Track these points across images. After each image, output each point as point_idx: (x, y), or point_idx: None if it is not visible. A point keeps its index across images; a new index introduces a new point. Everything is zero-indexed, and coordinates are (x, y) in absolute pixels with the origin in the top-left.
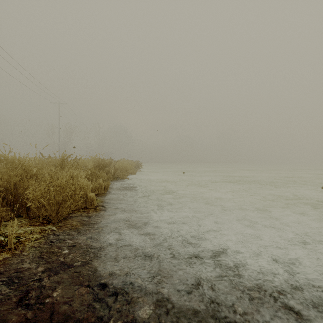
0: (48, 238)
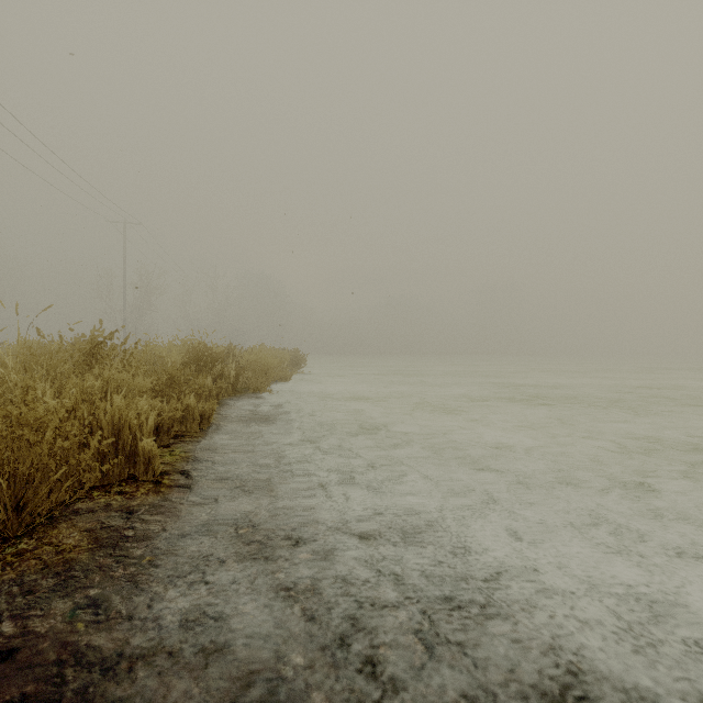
0: None
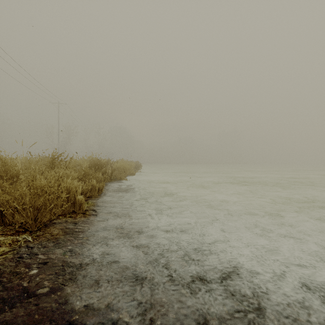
0: (17, 253)
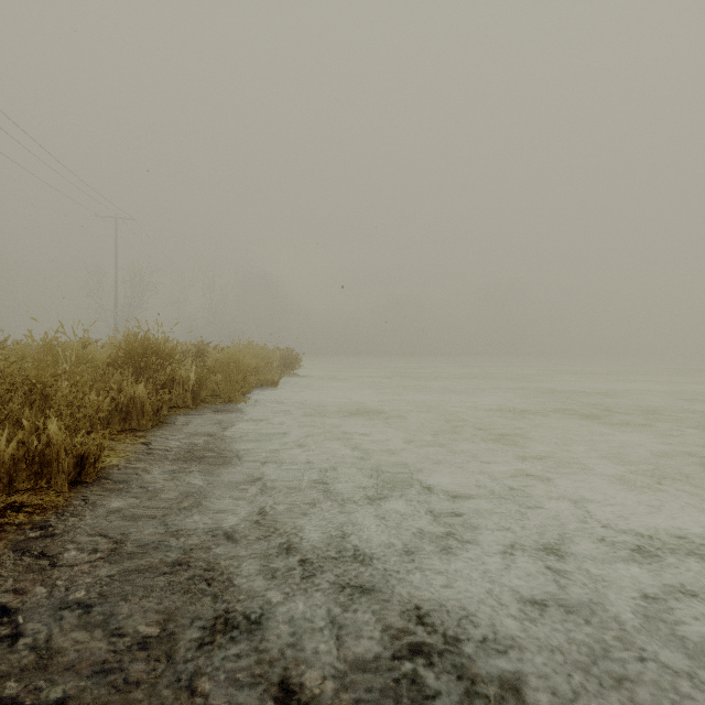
0: None
